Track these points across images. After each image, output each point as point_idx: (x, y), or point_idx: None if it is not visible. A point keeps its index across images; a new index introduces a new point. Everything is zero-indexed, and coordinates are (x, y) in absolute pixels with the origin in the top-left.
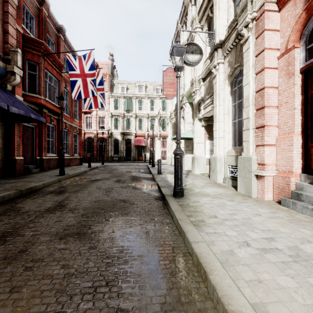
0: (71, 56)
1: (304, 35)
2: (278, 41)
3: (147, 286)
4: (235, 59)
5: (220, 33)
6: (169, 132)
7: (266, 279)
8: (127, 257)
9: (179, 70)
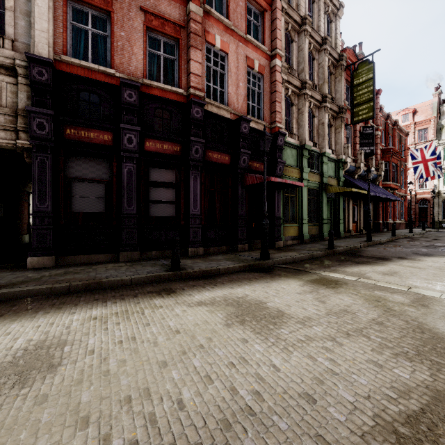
0: (413, 150)
1: None
2: None
3: None
4: None
5: None
6: None
7: None
8: None
9: None
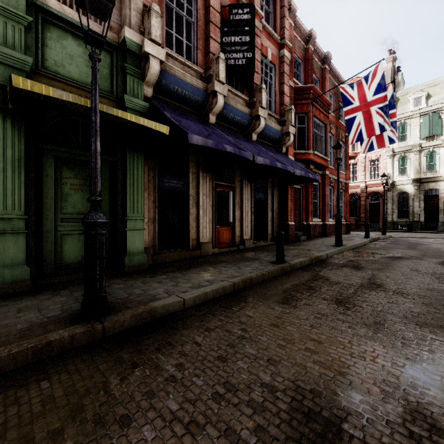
0: (346, 87)
1: None
2: None
3: None
4: None
5: None
6: None
7: None
8: None
9: None
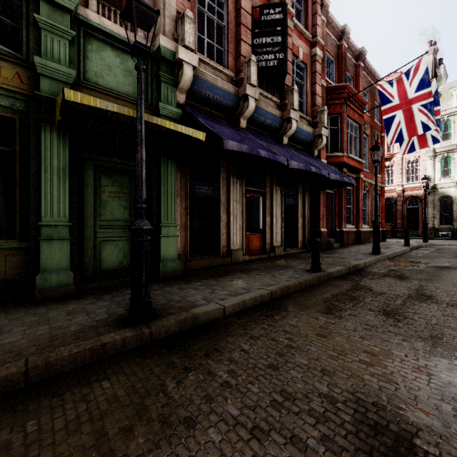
0: (384, 84)
1: None
2: None
3: None
4: None
5: None
6: None
7: None
8: None
9: None
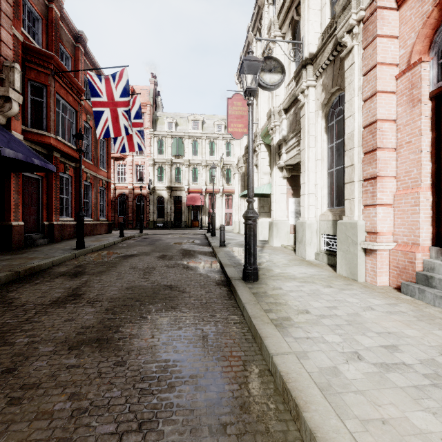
0: (94, 76)
1: (435, 43)
2: (396, 52)
3: (205, 429)
4: (332, 80)
5: (310, 43)
6: (236, 186)
7: (393, 417)
8: (174, 379)
9: (251, 94)
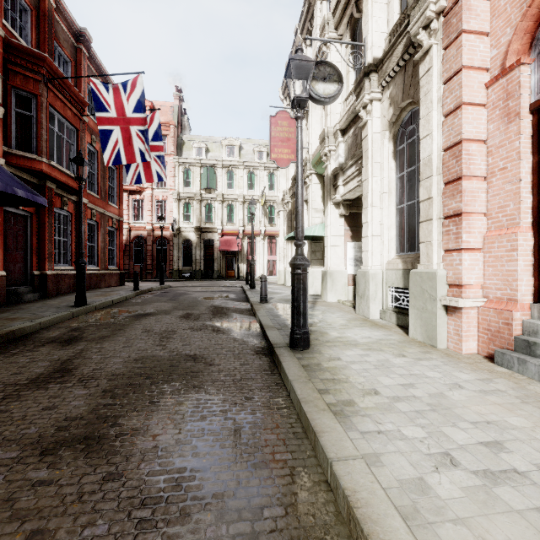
0: (99, 84)
1: (538, 40)
2: (487, 53)
3: None
4: (403, 91)
5: (374, 45)
6: (281, 227)
7: None
8: (190, 501)
9: (301, 105)
